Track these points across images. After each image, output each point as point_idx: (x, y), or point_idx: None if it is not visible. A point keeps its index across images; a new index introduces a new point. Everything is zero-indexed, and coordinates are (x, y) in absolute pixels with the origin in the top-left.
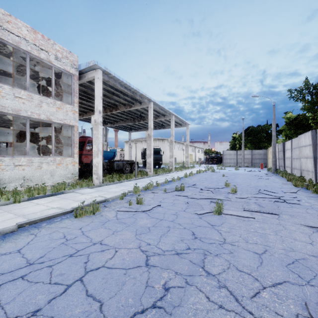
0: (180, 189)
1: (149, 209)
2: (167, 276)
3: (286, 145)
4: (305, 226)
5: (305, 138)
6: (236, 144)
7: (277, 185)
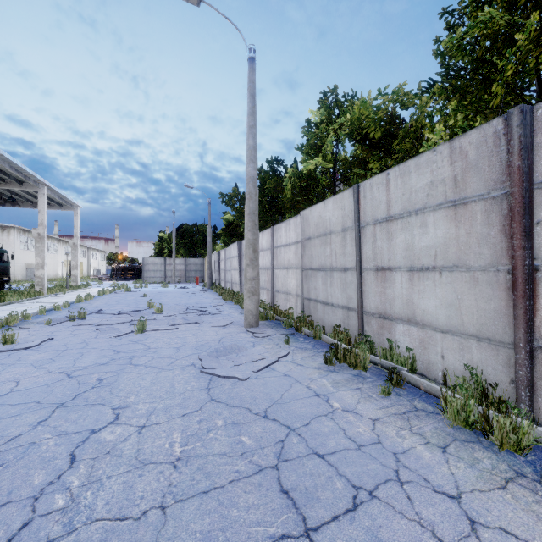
0: (78, 317)
1: (38, 344)
2: (98, 375)
3: (221, 254)
4: (217, 327)
5: (234, 249)
6: (164, 249)
7: (208, 301)
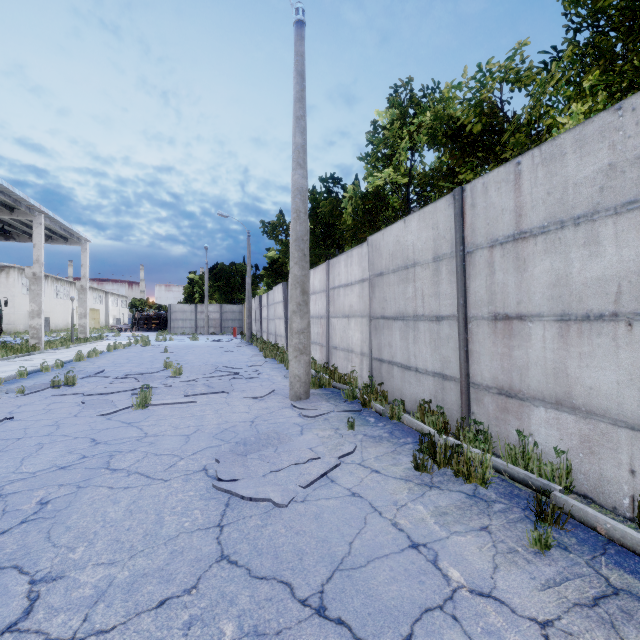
0: (64, 382)
1: None
2: (44, 493)
3: (263, 299)
4: (251, 398)
5: (279, 292)
6: (195, 293)
7: (245, 359)
